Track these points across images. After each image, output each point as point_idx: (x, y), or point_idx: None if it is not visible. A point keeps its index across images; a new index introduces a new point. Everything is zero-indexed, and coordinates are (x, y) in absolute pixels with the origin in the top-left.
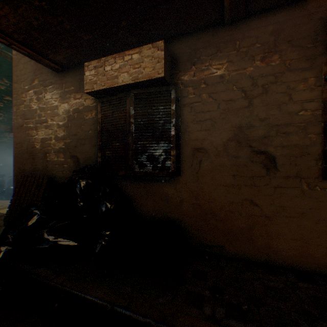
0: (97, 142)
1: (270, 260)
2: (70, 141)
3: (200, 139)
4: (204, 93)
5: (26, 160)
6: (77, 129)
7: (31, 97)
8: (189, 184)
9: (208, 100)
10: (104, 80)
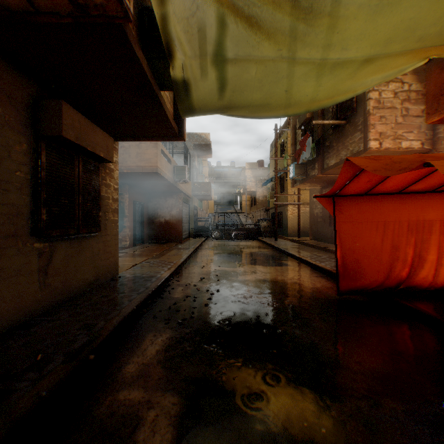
0: None
1: None
2: None
3: None
4: None
5: None
6: None
7: None
8: None
9: None
10: None
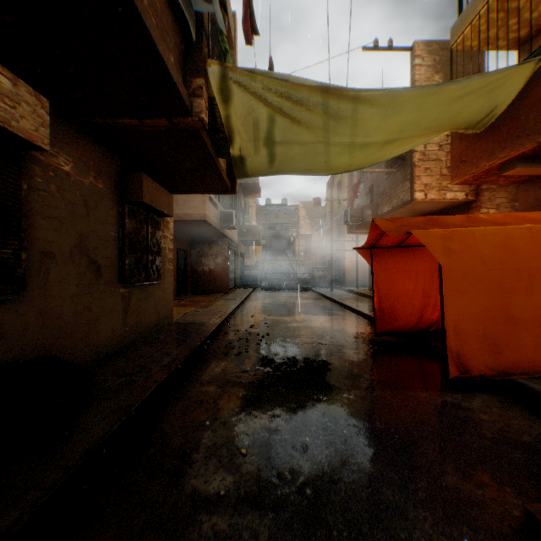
0: None
1: (99, 356)
2: None
3: (50, 241)
4: (54, 183)
5: None
6: None
7: None
8: (38, 301)
9: (58, 195)
10: None
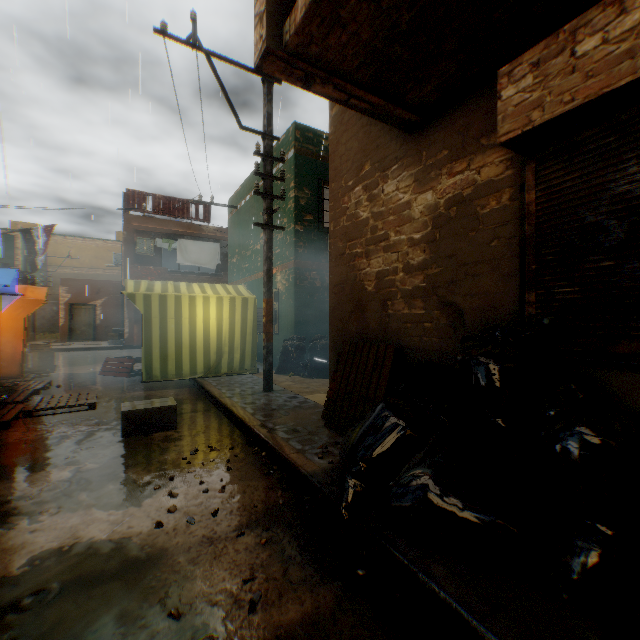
0: (518, 266)
1: None
2: (439, 272)
3: None
4: None
5: (349, 314)
6: (456, 242)
7: (357, 200)
8: None
9: None
10: (570, 86)
